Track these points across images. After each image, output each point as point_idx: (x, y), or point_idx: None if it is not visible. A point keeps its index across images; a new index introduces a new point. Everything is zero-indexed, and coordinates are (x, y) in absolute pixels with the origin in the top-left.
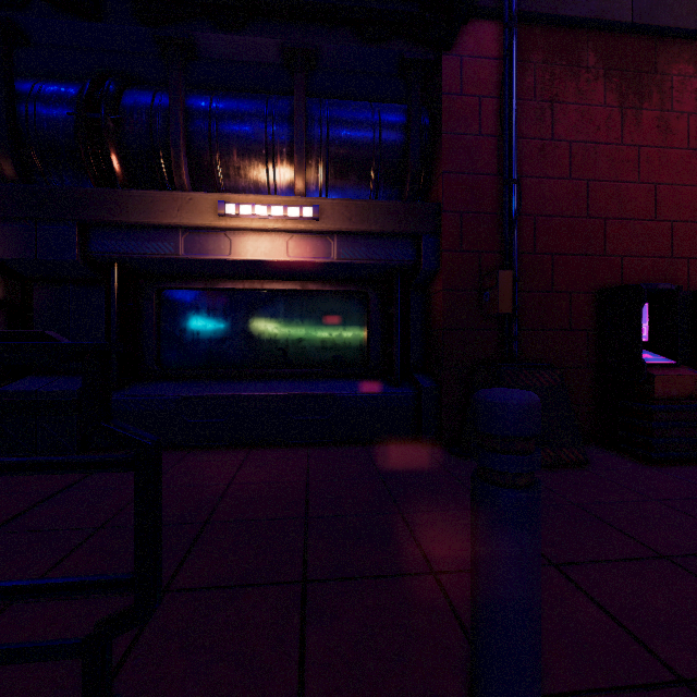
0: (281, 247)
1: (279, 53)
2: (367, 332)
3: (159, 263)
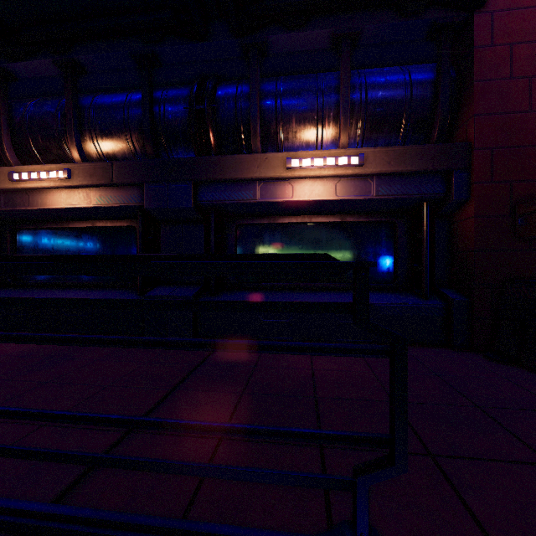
0: (331, 189)
1: (329, 40)
2: (394, 254)
3: (241, 206)
